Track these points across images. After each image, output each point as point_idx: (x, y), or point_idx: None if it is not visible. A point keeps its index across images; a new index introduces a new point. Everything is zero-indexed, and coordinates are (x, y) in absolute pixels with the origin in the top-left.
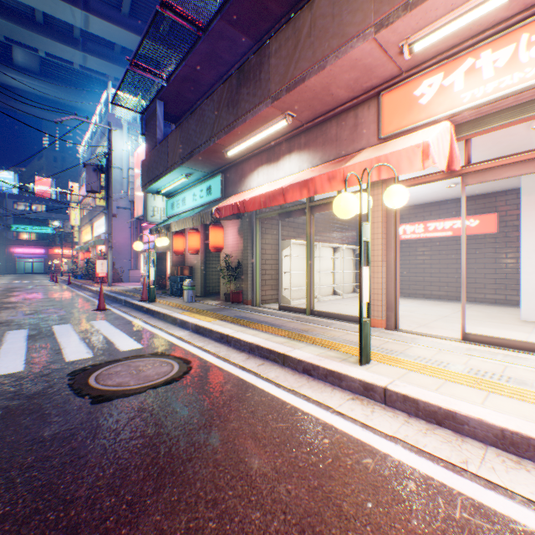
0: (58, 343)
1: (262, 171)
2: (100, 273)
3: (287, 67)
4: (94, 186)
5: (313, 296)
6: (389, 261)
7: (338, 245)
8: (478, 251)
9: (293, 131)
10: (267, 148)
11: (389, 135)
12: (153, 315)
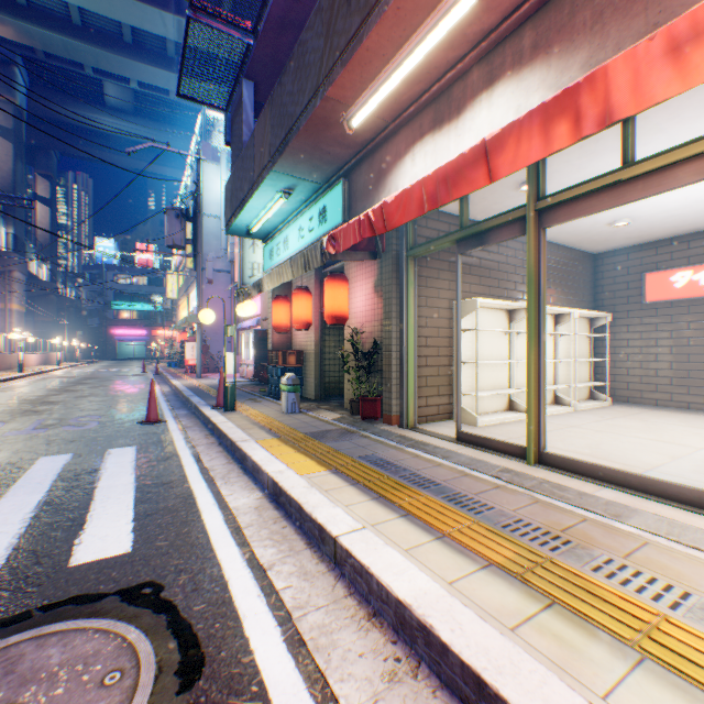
0: None
1: (421, 151)
2: (190, 360)
3: None
4: (176, 239)
5: (542, 419)
6: None
7: (565, 309)
8: None
9: (502, 24)
10: (434, 95)
11: None
12: (220, 439)
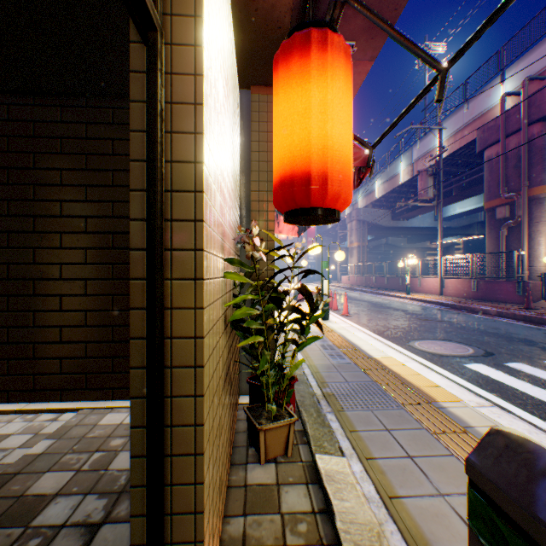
0: None
1: None
2: None
3: None
4: None
5: None
6: None
7: None
8: None
9: None
10: None
11: None
12: None
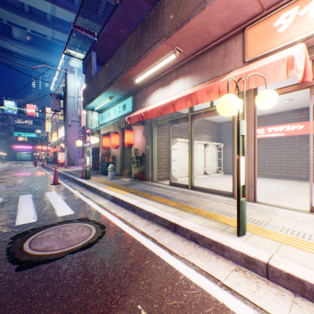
0: (17, 209)
1: (158, 92)
2: (61, 160)
3: (176, 13)
4: (56, 107)
5: (193, 176)
6: (250, 152)
7: (207, 142)
8: (303, 146)
9: (180, 63)
10: (162, 76)
11: (252, 59)
12: (87, 188)
